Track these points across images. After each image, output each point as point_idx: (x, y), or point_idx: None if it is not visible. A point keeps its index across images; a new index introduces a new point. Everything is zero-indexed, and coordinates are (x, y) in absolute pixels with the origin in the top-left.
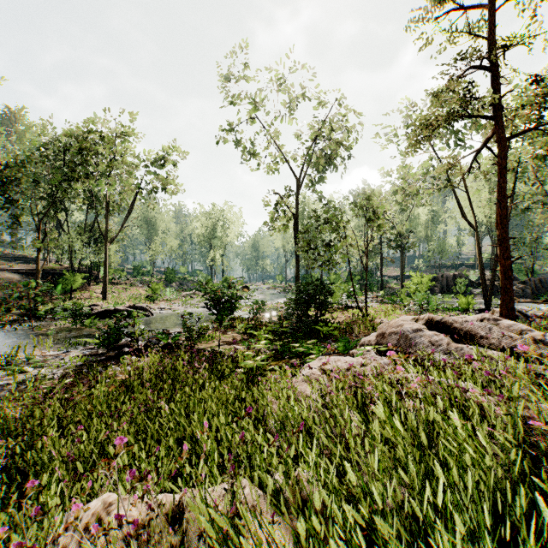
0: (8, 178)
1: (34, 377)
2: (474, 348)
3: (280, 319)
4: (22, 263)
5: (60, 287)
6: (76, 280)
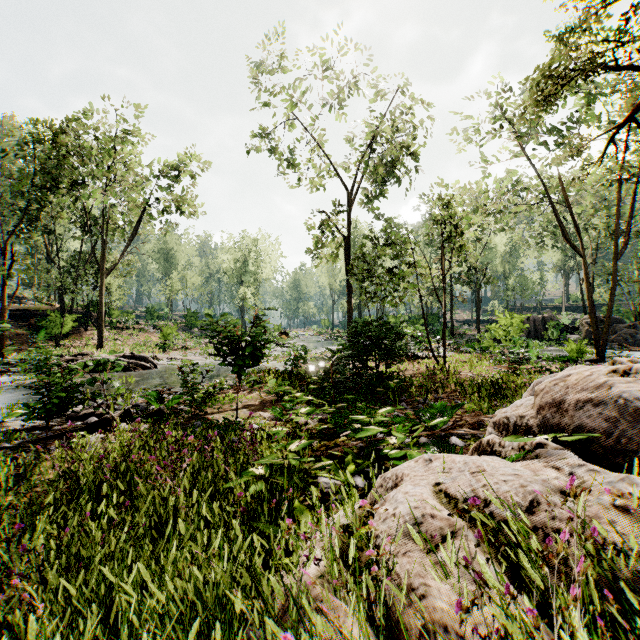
0: None
1: None
2: None
3: (328, 373)
4: None
5: (43, 331)
6: (65, 323)
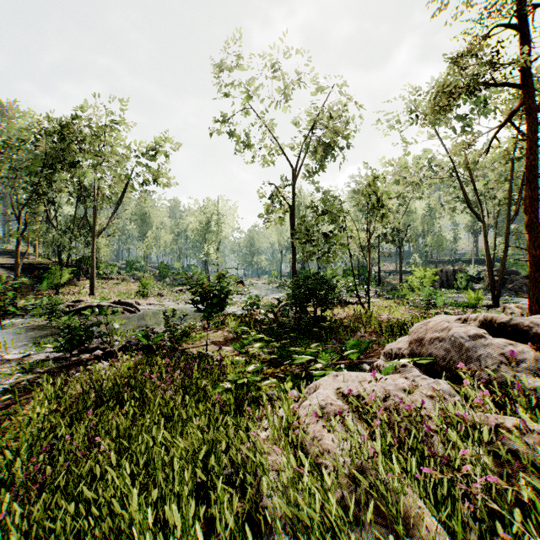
0: None
1: None
2: None
3: (276, 316)
4: (11, 257)
5: (46, 282)
6: (63, 274)
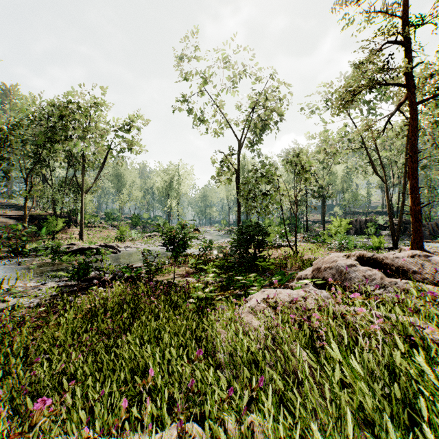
0: (0, 139)
1: (14, 305)
2: (408, 282)
3: (225, 256)
4: (15, 210)
5: (44, 229)
6: (58, 224)
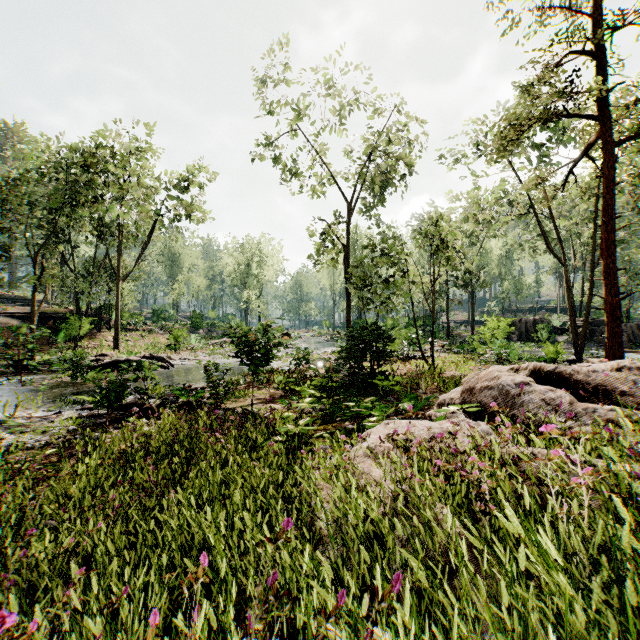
0: None
1: (11, 445)
2: (614, 409)
3: (328, 372)
4: (20, 305)
5: (63, 333)
6: (82, 325)
